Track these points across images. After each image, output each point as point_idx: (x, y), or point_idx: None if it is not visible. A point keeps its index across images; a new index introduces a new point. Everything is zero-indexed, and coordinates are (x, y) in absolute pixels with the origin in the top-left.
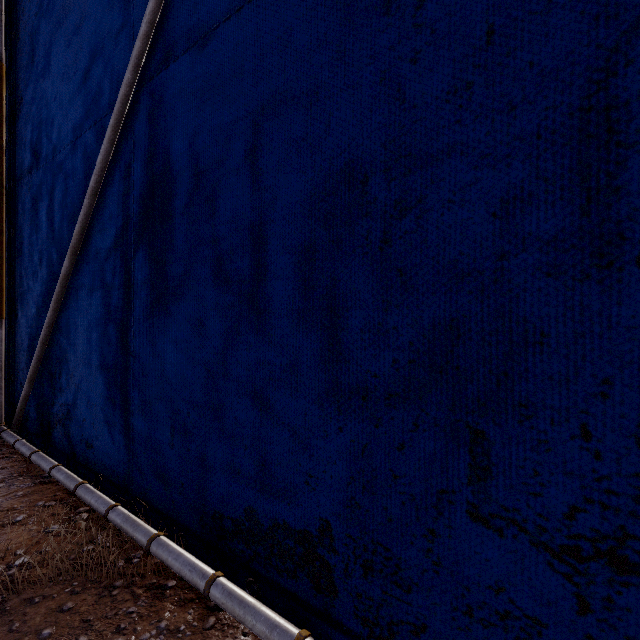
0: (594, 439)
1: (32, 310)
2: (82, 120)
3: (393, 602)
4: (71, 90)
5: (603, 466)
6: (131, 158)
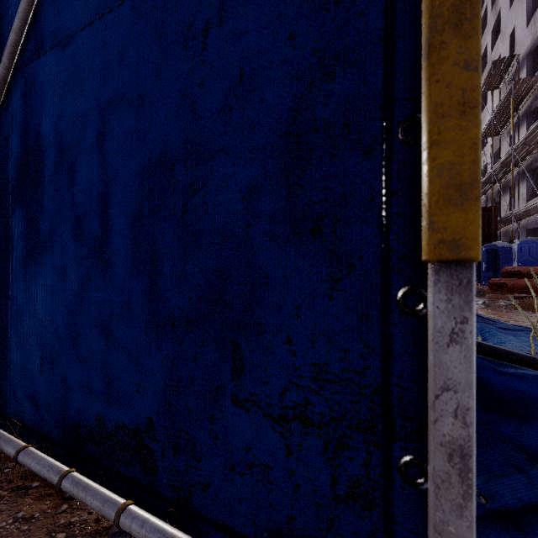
0: (292, 344)
1: None
2: None
3: (189, 470)
4: None
5: (296, 360)
6: (9, 130)
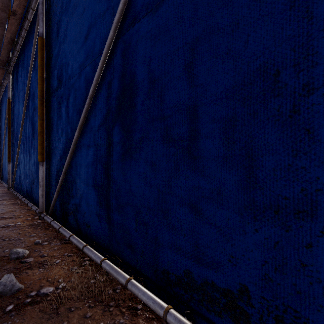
0: None
1: (58, 157)
2: (84, 61)
3: None
4: (78, 46)
5: None
6: (111, 77)
